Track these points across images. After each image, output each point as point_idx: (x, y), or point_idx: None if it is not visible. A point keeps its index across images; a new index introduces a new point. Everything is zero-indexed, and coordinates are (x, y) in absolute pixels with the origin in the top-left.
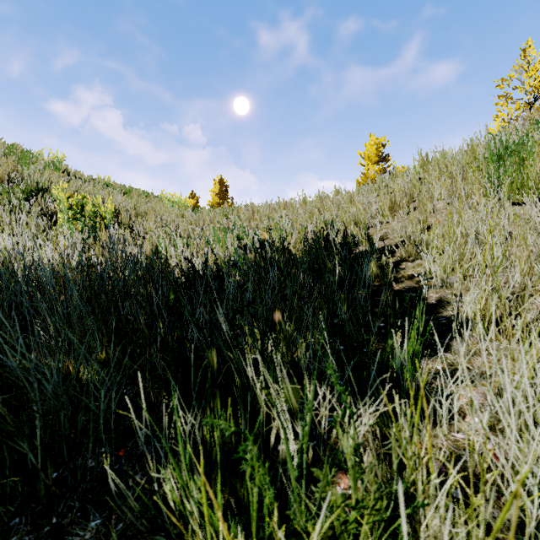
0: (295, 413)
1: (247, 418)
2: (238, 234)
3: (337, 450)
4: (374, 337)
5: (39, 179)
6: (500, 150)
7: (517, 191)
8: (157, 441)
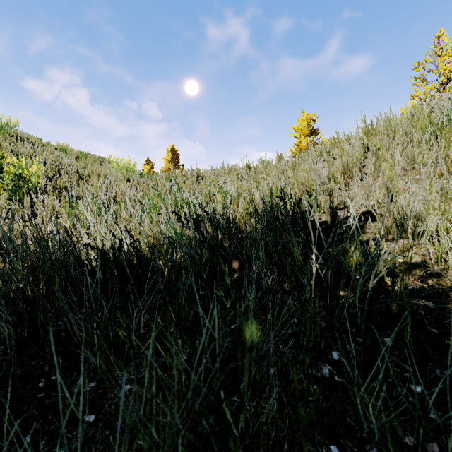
0: None
1: None
2: (177, 201)
3: None
4: None
5: None
6: None
7: None
8: None
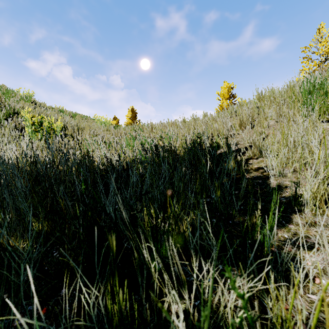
0: (183, 283)
1: (144, 287)
2: (142, 141)
3: (218, 314)
4: (236, 213)
5: (15, 106)
6: (310, 87)
7: (324, 113)
8: (73, 300)
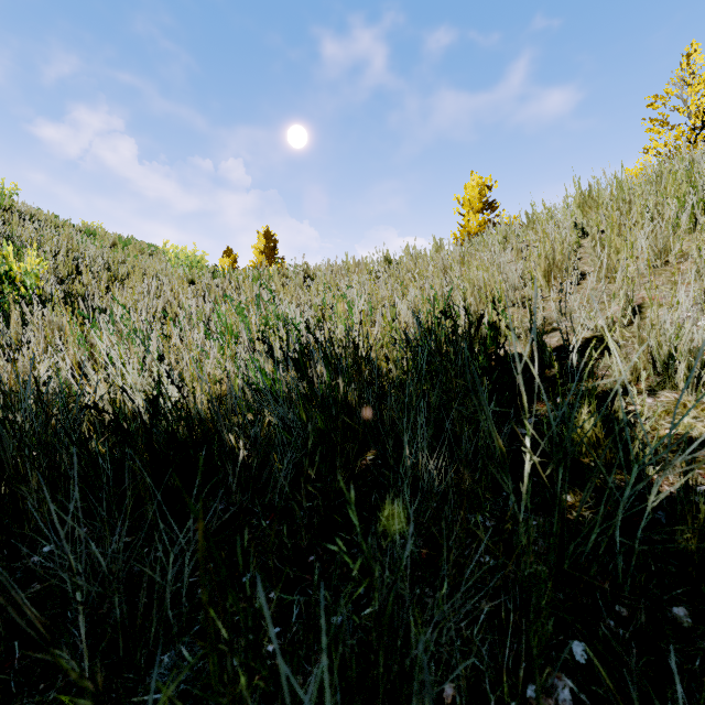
0: None
1: None
2: (268, 318)
3: None
4: None
5: None
6: None
7: None
8: None
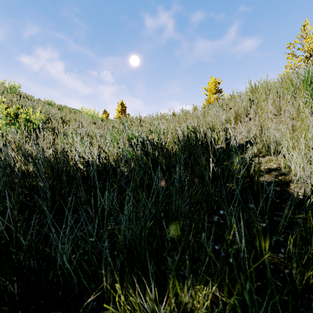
0: None
1: None
2: (129, 135)
3: None
4: None
5: None
6: (312, 78)
7: None
8: None
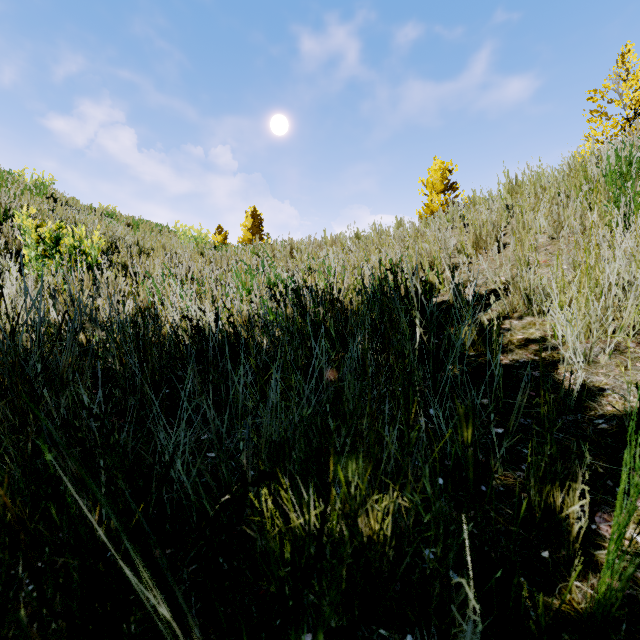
0: None
1: None
2: (269, 278)
3: None
4: (497, 464)
5: (8, 204)
6: (623, 166)
7: None
8: None
